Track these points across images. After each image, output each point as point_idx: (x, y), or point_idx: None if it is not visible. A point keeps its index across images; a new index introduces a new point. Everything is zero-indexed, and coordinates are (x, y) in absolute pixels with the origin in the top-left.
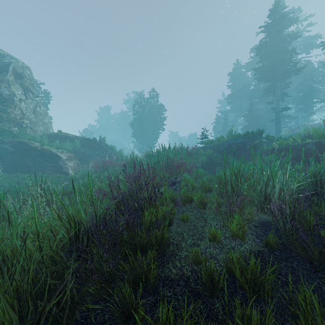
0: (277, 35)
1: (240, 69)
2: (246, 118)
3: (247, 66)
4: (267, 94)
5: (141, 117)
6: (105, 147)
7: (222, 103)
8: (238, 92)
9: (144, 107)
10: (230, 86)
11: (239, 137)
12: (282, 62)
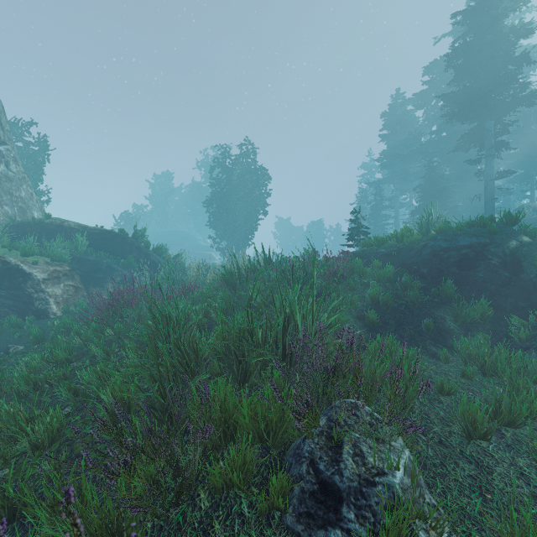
0: (489, 28)
1: (404, 105)
2: (412, 193)
3: (417, 100)
4: (465, 147)
5: (225, 191)
6: (145, 248)
7: (368, 168)
8: (401, 146)
9: (231, 172)
10: (386, 137)
11: (461, 232)
12: (498, 82)
